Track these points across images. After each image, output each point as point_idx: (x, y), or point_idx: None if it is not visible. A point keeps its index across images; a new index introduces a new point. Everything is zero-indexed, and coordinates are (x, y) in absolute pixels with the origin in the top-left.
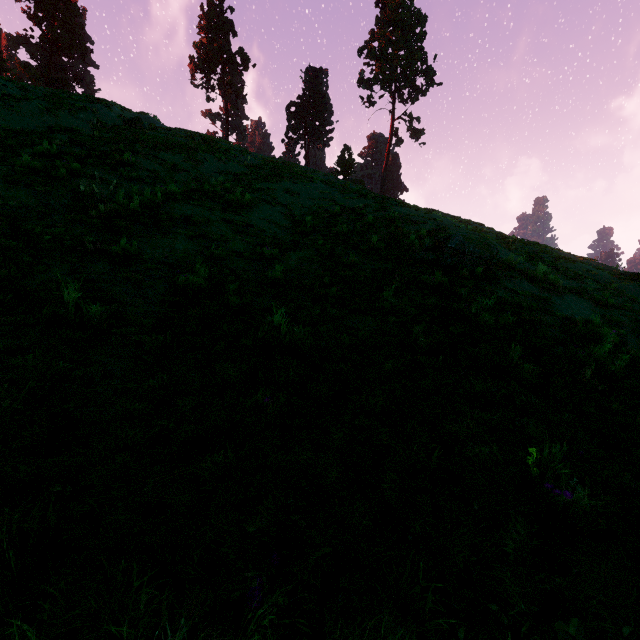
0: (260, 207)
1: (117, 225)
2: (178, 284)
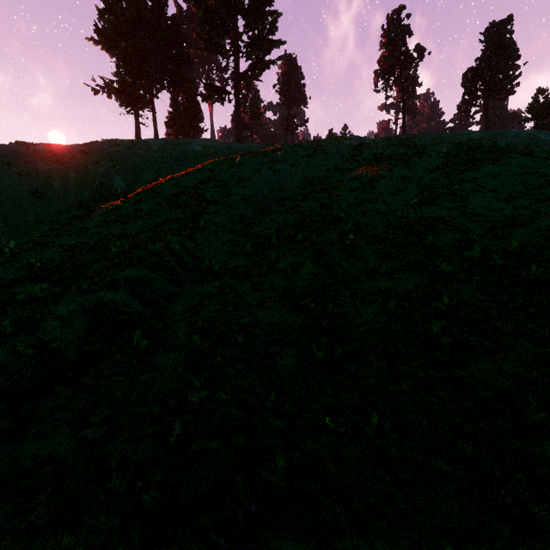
0: (474, 197)
1: (414, 229)
2: (466, 257)
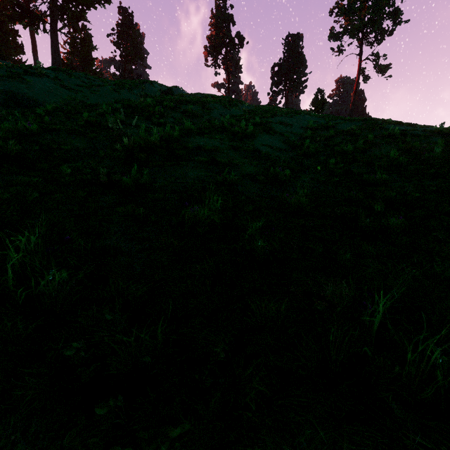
0: (261, 136)
1: (137, 157)
2: (185, 220)
